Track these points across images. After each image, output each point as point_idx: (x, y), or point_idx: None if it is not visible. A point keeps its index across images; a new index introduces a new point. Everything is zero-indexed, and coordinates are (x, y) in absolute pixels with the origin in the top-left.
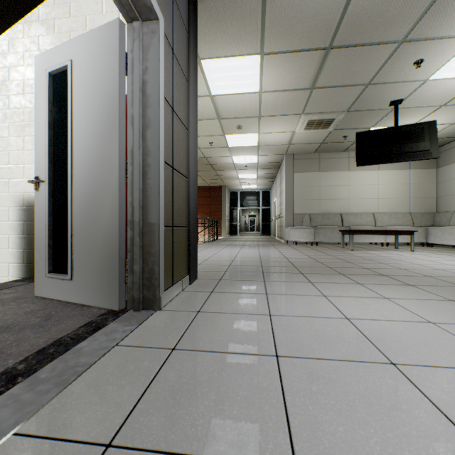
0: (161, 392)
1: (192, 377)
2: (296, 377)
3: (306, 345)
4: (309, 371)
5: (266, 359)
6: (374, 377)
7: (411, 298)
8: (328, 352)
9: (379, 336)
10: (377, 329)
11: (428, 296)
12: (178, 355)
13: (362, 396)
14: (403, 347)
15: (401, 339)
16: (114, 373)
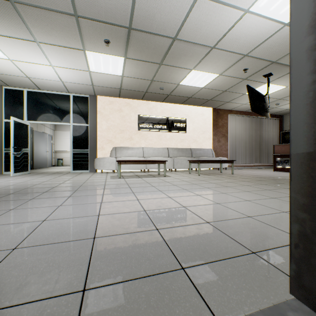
0: (143, 269)
1: (125, 261)
2: (114, 231)
3: (82, 230)
4: (108, 229)
5: (99, 240)
6: (109, 218)
7: (21, 204)
8: (90, 225)
9: (73, 215)
10: (65, 215)
11: (20, 201)
12: (96, 281)
13: (122, 220)
14: (85, 212)
15: (77, 212)
16: (136, 312)
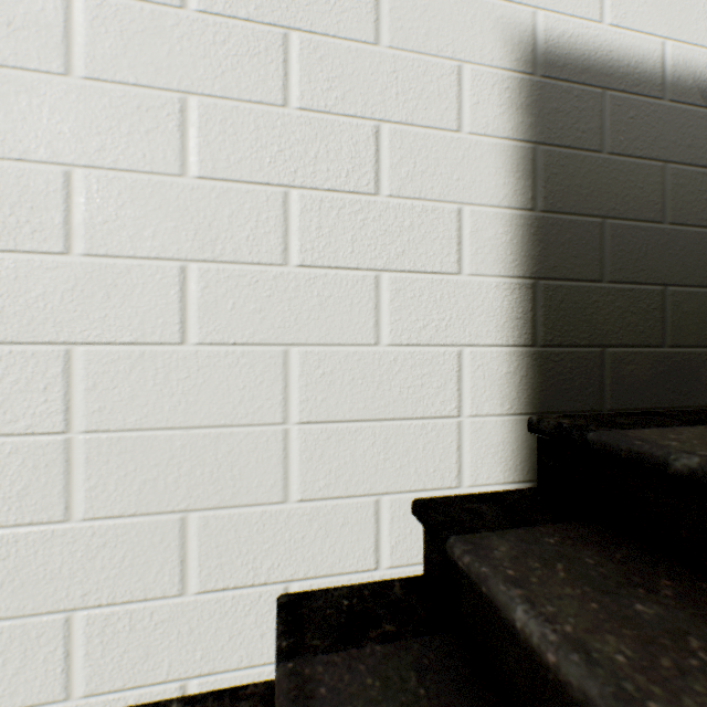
0: None
1: None
2: None
3: None
4: None
5: None
6: None
7: None
8: None
9: None
10: None
11: None
12: None
13: None
14: None
15: None
16: None
